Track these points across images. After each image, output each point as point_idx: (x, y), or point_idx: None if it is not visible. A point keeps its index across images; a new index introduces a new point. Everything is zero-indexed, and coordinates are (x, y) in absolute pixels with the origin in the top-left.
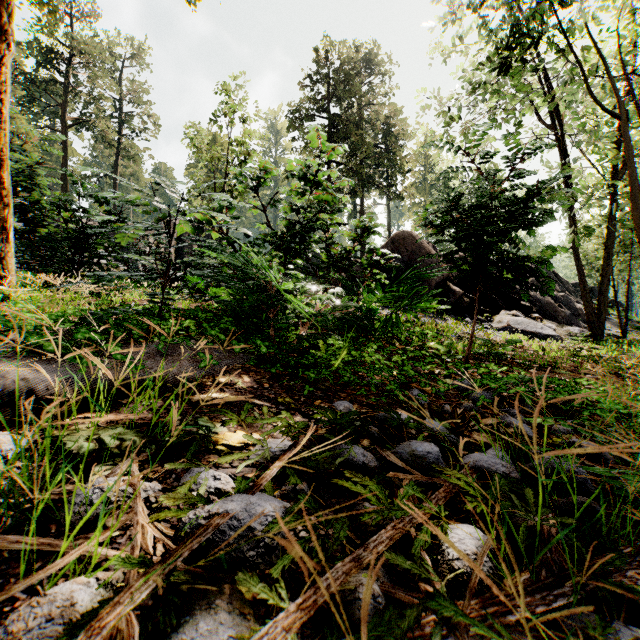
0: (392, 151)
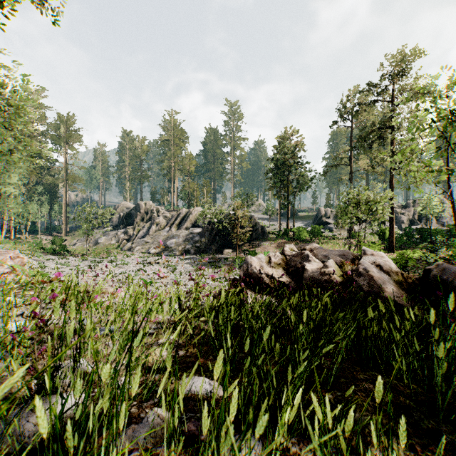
0: None
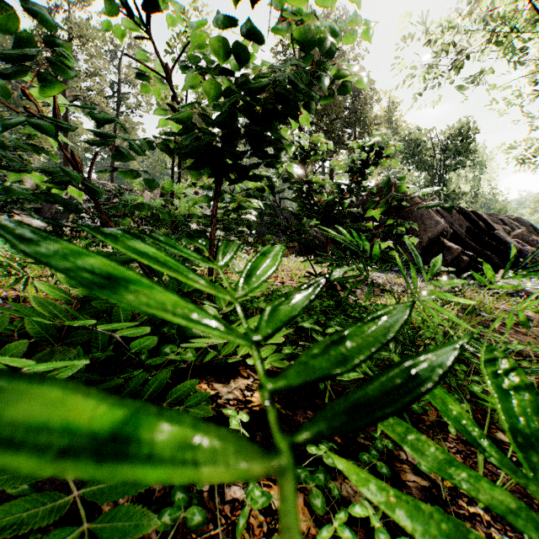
0: (361, 112)
